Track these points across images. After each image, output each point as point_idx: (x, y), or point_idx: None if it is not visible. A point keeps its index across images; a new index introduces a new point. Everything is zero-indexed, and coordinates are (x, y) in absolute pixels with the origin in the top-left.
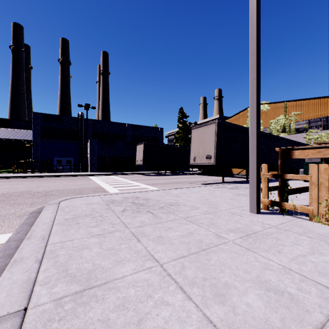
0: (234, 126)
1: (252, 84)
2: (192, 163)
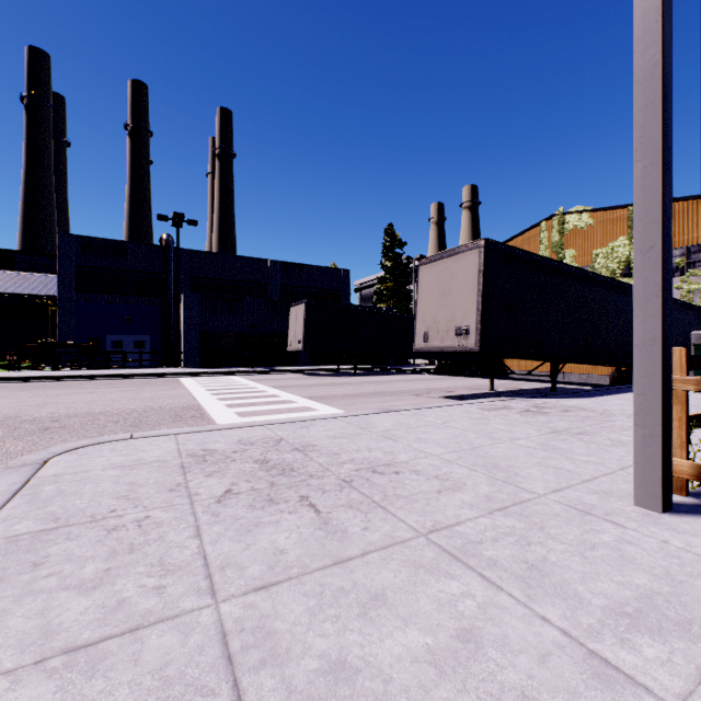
0: (525, 257)
1: (645, 83)
2: (420, 346)
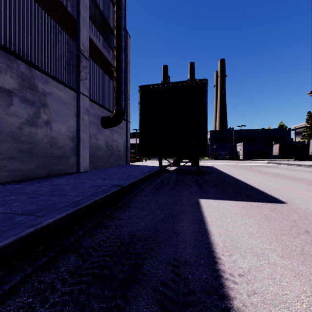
0: None
1: None
2: (310, 154)
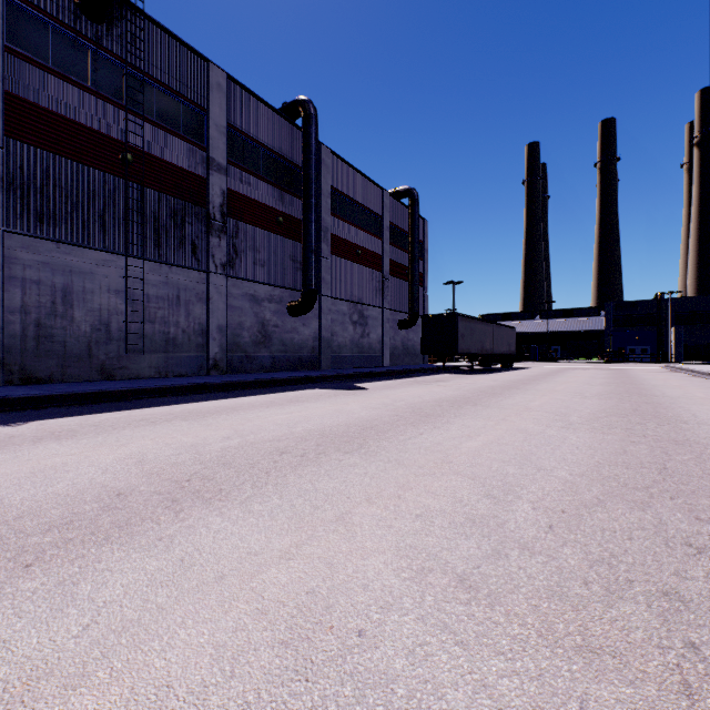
0: None
1: None
2: None
